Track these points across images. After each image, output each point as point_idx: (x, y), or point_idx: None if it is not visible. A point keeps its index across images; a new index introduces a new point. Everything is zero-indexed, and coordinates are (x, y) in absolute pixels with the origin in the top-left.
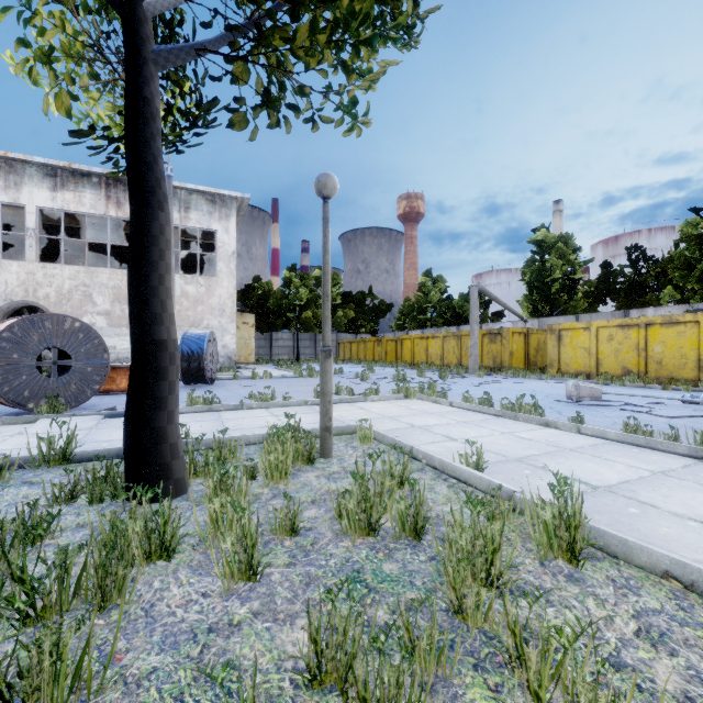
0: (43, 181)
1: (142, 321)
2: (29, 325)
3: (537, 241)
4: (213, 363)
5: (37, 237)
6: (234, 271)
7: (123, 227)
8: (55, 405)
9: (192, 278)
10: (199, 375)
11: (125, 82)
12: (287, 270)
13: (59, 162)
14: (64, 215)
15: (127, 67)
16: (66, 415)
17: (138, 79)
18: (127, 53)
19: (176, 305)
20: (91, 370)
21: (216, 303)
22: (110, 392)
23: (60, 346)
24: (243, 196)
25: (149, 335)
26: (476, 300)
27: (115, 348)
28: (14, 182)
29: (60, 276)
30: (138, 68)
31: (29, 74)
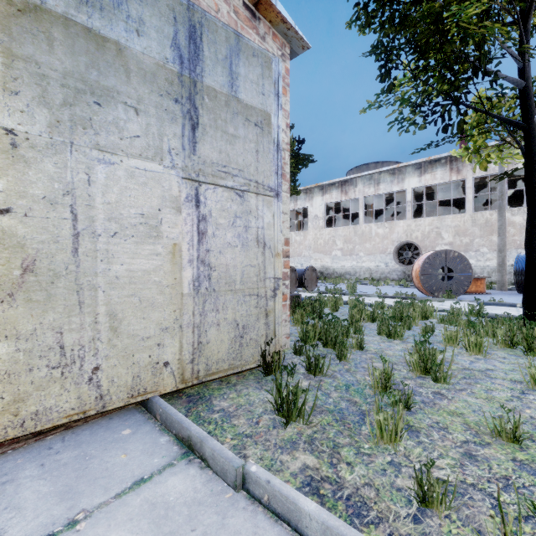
0: (414, 173)
1: (532, 256)
2: (435, 256)
3: None
4: None
5: (411, 205)
6: None
7: (458, 184)
8: (450, 295)
9: (518, 210)
10: None
11: (524, 157)
12: None
13: (423, 159)
14: (422, 188)
15: (525, 150)
16: (456, 300)
17: (531, 153)
18: (525, 144)
19: None
20: (462, 279)
21: None
22: (464, 293)
23: (448, 266)
24: None
25: None
26: None
27: None
28: (401, 179)
29: (423, 224)
30: (531, 149)
31: (467, 159)
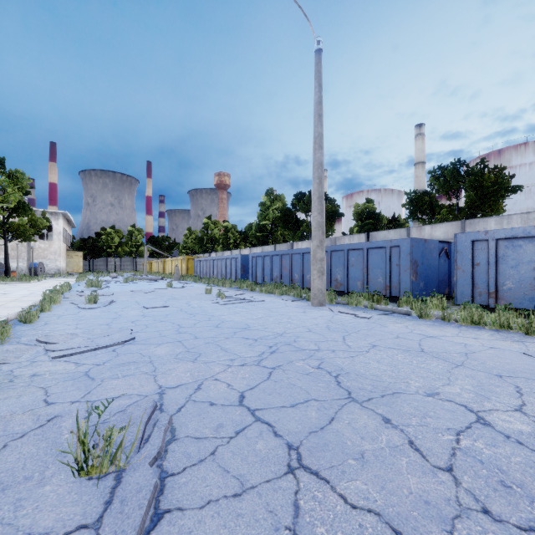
0: None
1: (6, 265)
2: None
3: (205, 223)
4: (42, 271)
5: None
6: (61, 239)
7: None
8: None
9: (43, 241)
10: (36, 274)
11: (4, 244)
12: (110, 228)
13: None
14: None
15: (5, 243)
16: None
17: (6, 244)
18: (5, 241)
19: (36, 251)
20: (2, 271)
21: (53, 250)
22: None
23: None
24: (64, 212)
25: (7, 266)
26: (145, 250)
27: (12, 266)
28: None
29: None
30: (6, 243)
31: None
